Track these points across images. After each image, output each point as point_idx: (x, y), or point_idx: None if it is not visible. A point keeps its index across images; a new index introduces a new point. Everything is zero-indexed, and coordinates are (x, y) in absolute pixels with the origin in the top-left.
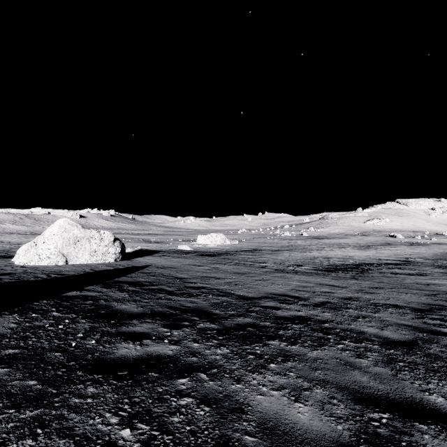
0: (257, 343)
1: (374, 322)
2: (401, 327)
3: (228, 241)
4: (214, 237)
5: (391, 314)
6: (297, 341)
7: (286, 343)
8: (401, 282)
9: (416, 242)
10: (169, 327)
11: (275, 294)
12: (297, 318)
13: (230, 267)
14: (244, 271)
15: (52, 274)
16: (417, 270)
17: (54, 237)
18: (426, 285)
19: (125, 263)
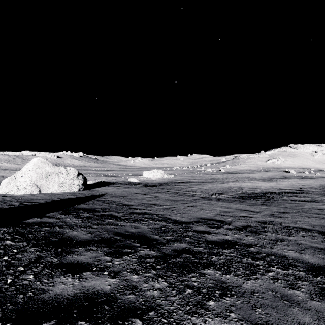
0: (193, 273)
1: (291, 245)
2: (316, 250)
3: (165, 175)
4: (155, 172)
5: (303, 237)
6: (230, 268)
7: (220, 271)
8: (301, 207)
9: (305, 176)
10: (111, 255)
11: (204, 219)
12: (225, 242)
13: (168, 196)
14: (178, 198)
15: (24, 202)
16: (310, 197)
17: (29, 172)
18: (321, 210)
19: (86, 192)
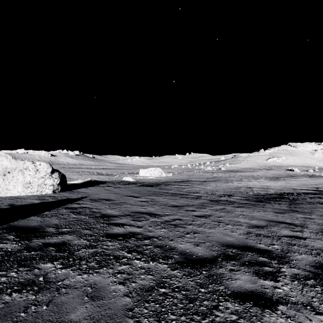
0: None
1: None
2: None
3: (164, 173)
4: (152, 171)
5: None
6: None
7: None
8: None
9: (311, 174)
10: None
11: (234, 246)
12: None
13: (167, 198)
14: (181, 203)
15: None
16: None
17: None
18: None
19: (61, 195)
